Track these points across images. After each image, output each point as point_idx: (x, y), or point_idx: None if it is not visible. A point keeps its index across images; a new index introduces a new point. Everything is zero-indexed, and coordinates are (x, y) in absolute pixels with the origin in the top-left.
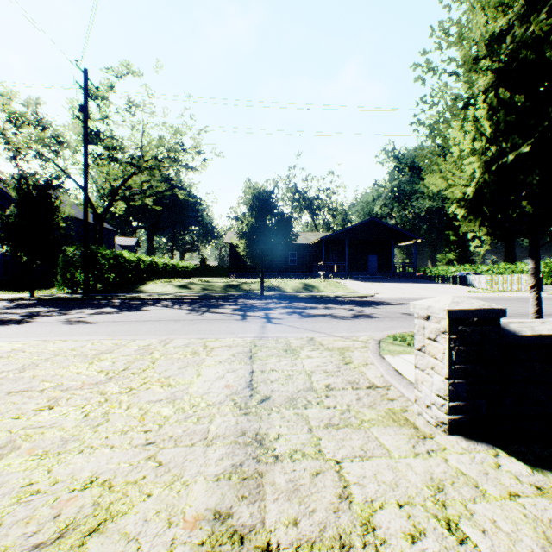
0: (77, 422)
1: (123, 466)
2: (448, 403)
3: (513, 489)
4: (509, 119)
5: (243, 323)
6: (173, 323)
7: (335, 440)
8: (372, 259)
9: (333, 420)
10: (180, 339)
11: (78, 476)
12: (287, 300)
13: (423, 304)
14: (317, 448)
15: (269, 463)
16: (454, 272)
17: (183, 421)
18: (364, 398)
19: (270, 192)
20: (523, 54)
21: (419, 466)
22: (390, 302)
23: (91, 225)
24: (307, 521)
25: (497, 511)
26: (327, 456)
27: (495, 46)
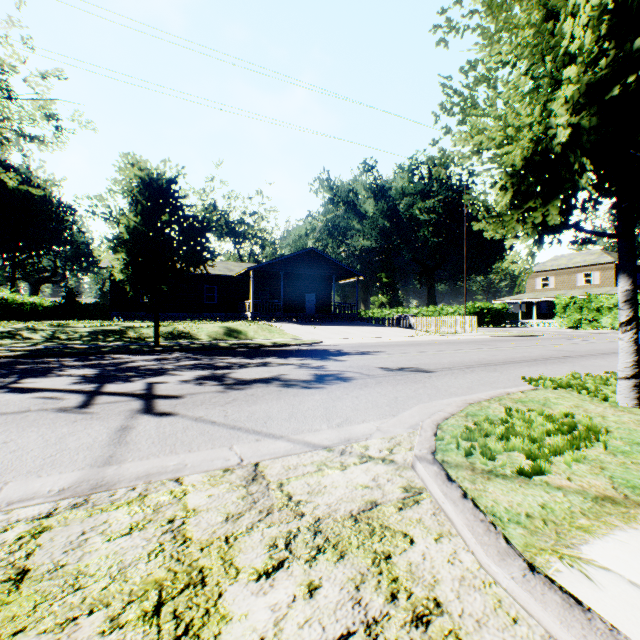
0: None
1: None
2: None
3: None
4: None
5: (73, 420)
6: None
7: None
8: (310, 298)
9: None
10: None
11: None
12: (200, 353)
13: None
14: None
15: None
16: (389, 314)
17: None
18: None
19: (171, 181)
20: None
21: None
22: (349, 350)
23: None
24: None
25: None
26: None
27: None
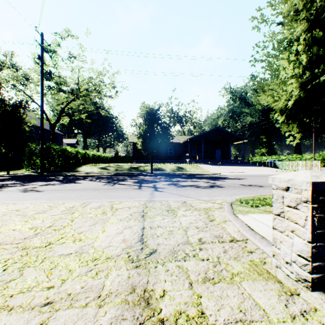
0: None
1: None
2: (311, 263)
3: None
4: (318, 53)
5: (139, 191)
6: (93, 191)
7: (214, 298)
8: (217, 152)
9: (208, 273)
10: (96, 202)
11: None
12: (167, 176)
13: (282, 177)
14: (199, 308)
15: None
16: (266, 159)
17: (84, 275)
18: (229, 251)
19: (156, 110)
20: None
21: None
22: (231, 177)
23: (48, 131)
24: None
25: None
26: (210, 321)
27: (309, 3)
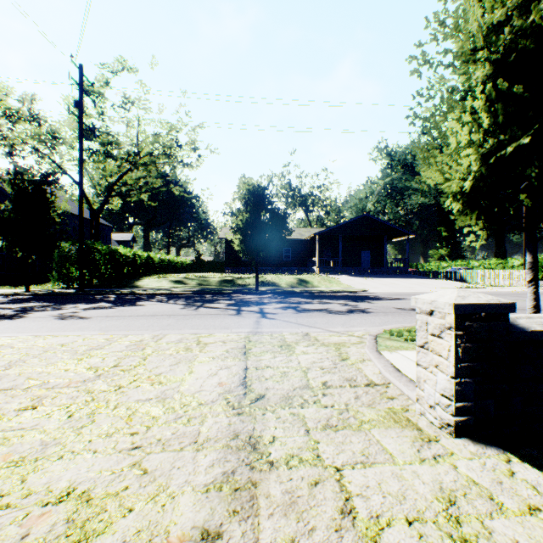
0: (60, 423)
1: (105, 474)
2: (455, 403)
3: (532, 501)
4: (507, 111)
5: (238, 317)
6: (167, 318)
7: (334, 443)
8: (365, 254)
9: (331, 421)
10: (173, 334)
11: (54, 487)
12: (282, 295)
13: (425, 298)
14: (315, 452)
15: (263, 471)
16: (446, 267)
17: (172, 422)
18: (362, 397)
19: (265, 188)
20: (521, 45)
21: (426, 474)
22: (384, 297)
23: (88, 221)
24: (306, 542)
25: (518, 529)
26: (326, 462)
27: (493, 36)
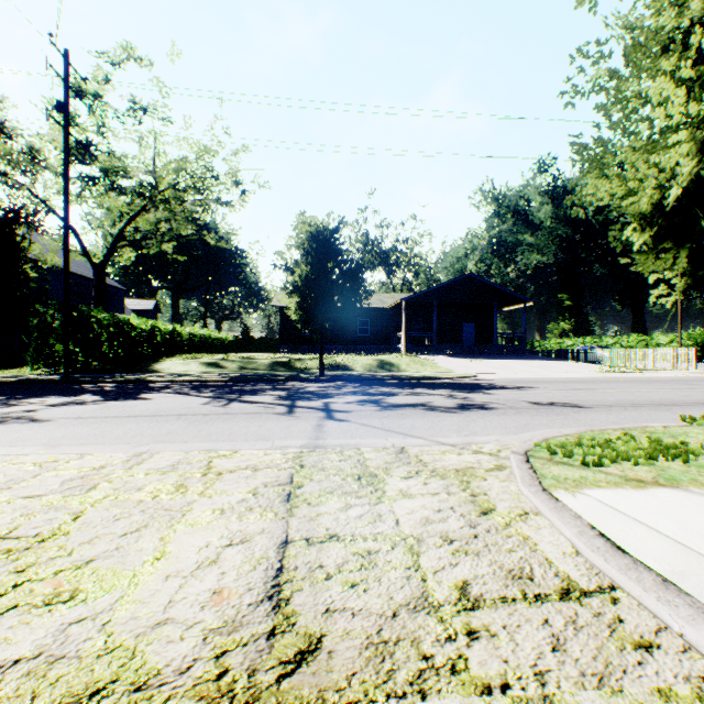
0: None
1: None
2: None
3: None
4: None
5: (288, 419)
6: (173, 421)
7: None
8: (467, 328)
9: None
10: (169, 452)
11: None
12: (357, 383)
13: None
14: None
15: None
16: (571, 346)
17: None
18: (571, 643)
19: (333, 231)
20: None
21: None
22: (502, 385)
23: (91, 282)
24: None
25: None
26: None
27: None
